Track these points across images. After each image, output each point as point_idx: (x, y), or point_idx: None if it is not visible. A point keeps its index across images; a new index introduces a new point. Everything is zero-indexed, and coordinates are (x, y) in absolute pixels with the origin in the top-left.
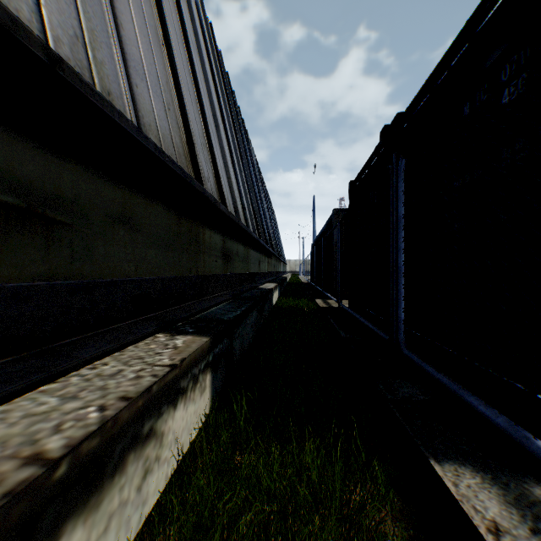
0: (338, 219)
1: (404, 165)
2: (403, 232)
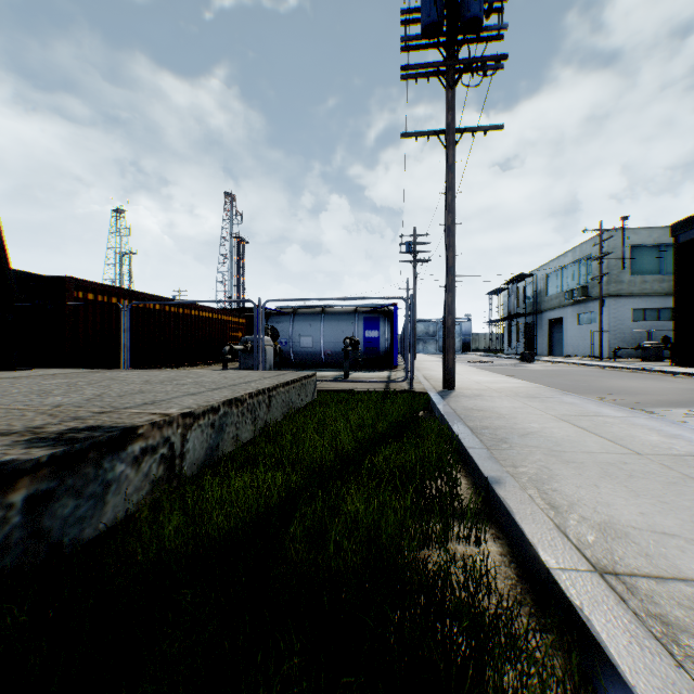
0: None
1: None
2: None
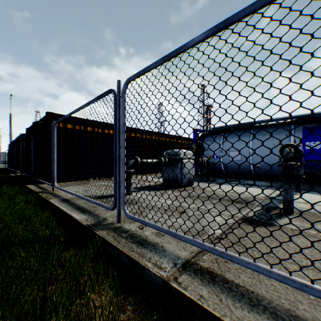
0: (21, 141)
1: (34, 138)
2: (33, 152)
